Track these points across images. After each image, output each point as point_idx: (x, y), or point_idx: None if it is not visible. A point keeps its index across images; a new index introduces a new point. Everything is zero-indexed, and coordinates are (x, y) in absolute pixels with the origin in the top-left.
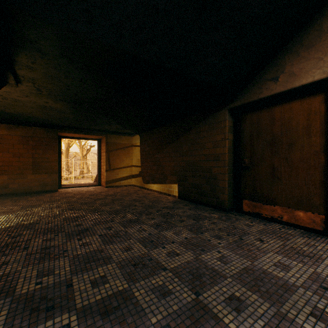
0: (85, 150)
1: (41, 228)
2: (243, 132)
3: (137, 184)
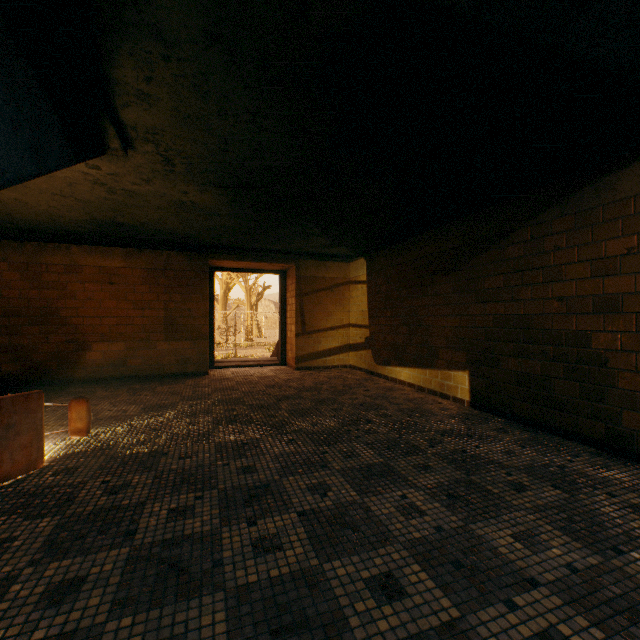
0: (255, 295)
1: (169, 471)
2: None
3: (359, 365)
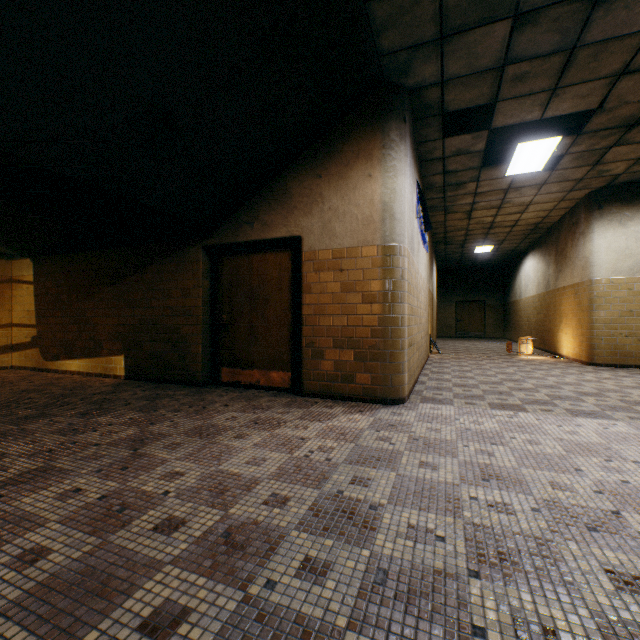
0: None
1: None
2: (222, 280)
3: (25, 365)
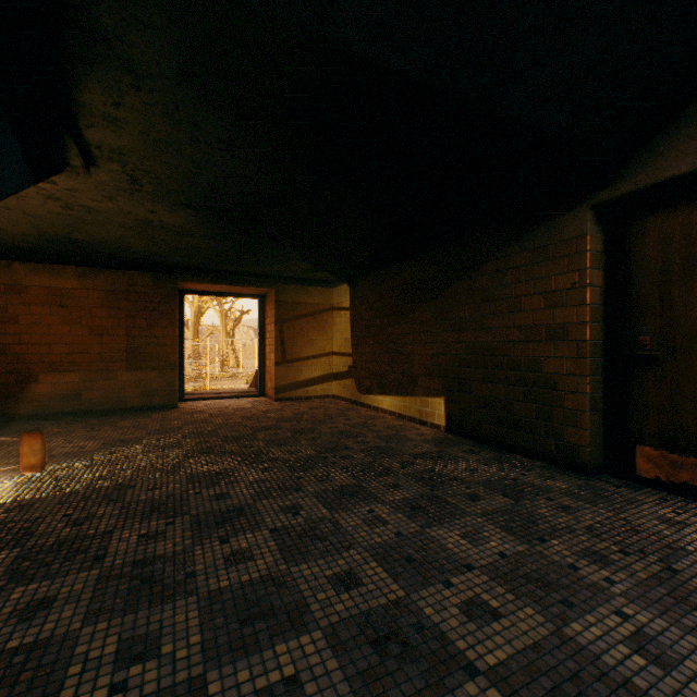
0: (232, 320)
1: (137, 502)
2: (636, 266)
3: (342, 395)
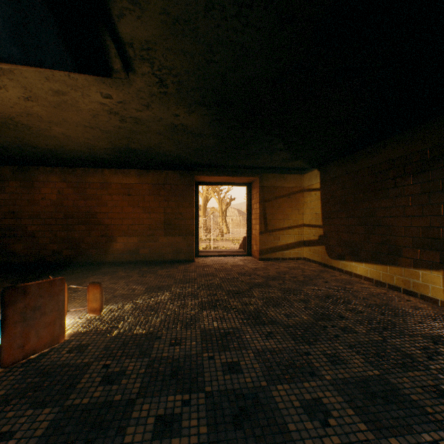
0: (224, 204)
1: (160, 359)
2: None
3: (312, 258)
